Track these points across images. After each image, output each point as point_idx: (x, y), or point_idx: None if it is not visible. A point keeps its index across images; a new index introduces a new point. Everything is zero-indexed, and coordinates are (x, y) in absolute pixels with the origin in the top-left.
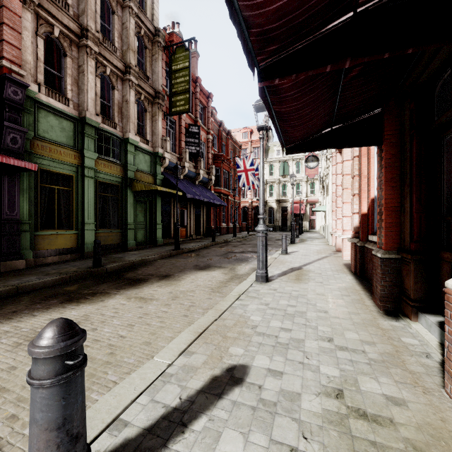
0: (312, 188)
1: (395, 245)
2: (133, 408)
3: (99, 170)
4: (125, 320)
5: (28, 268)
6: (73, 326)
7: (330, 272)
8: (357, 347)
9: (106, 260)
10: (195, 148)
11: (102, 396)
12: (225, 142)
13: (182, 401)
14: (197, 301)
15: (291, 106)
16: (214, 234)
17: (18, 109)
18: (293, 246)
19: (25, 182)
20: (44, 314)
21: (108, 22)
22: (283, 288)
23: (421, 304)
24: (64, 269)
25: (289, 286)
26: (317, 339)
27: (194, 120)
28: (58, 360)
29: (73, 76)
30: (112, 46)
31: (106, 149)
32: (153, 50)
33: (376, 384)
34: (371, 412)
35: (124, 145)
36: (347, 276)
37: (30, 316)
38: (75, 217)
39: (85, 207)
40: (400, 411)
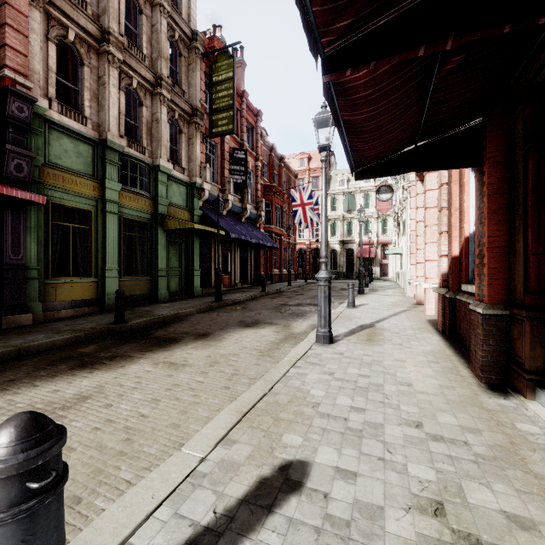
0: (384, 227)
1: (502, 297)
2: (148, 526)
3: (123, 204)
4: (149, 394)
5: (36, 324)
6: (44, 425)
7: (410, 331)
8: (456, 436)
9: (131, 314)
10: (241, 178)
11: (109, 503)
12: (278, 170)
13: (217, 516)
14: (241, 368)
15: (365, 112)
16: (264, 283)
17: (24, 130)
18: (362, 297)
19: (32, 219)
20: (48, 384)
21: (135, 23)
22: (352, 352)
23: (540, 376)
24: (79, 325)
25: (360, 349)
26: (400, 423)
27: (240, 143)
28: (15, 482)
29: (91, 90)
30: (140, 53)
31: (133, 179)
32: (190, 58)
33: (490, 494)
34: (488, 541)
35: (154, 174)
36: (433, 336)
37: (30, 387)
38: (94, 261)
39: (106, 249)
40: (531, 539)
